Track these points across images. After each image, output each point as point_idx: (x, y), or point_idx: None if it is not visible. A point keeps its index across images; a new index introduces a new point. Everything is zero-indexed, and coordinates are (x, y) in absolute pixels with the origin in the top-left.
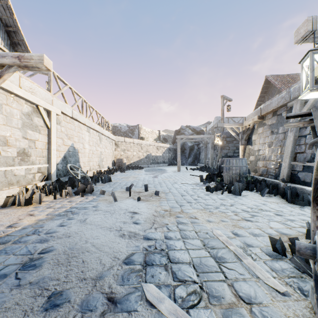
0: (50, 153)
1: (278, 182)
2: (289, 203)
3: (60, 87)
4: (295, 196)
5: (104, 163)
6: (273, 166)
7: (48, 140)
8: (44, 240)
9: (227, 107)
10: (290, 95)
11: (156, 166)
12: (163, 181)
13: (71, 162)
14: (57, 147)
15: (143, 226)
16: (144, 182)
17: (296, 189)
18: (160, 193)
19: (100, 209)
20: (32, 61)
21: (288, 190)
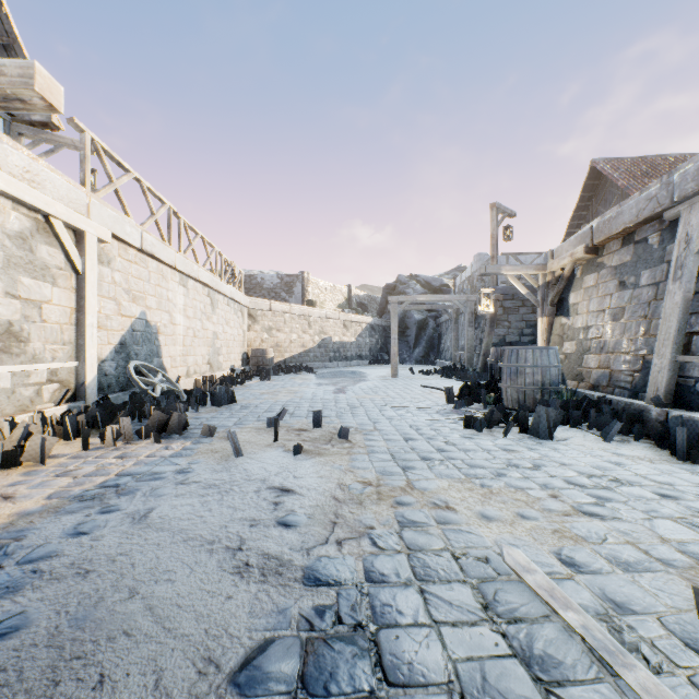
0: (84, 335)
1: (644, 406)
2: (682, 461)
3: (111, 175)
4: (695, 443)
5: (223, 358)
6: (625, 365)
7: (79, 303)
8: (7, 588)
9: (505, 230)
10: (673, 190)
11: (342, 366)
12: (359, 400)
13: (140, 357)
14: (103, 321)
15: (306, 534)
16: (314, 403)
17: (697, 425)
18: (352, 432)
19: (195, 481)
20: (2, 80)
21: (676, 426)
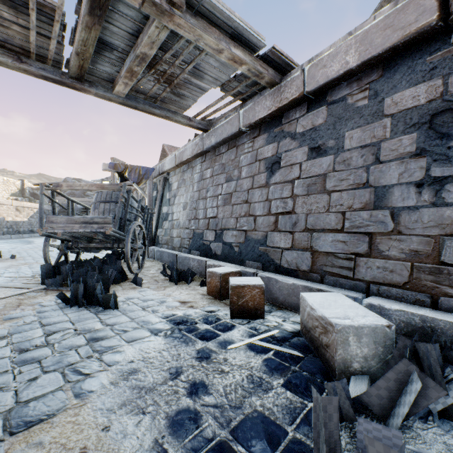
0: None
1: None
2: None
3: None
4: None
5: None
6: None
7: None
8: None
9: None
10: None
11: (15, 238)
12: (25, 250)
13: None
14: None
15: (0, 269)
16: None
17: None
18: (18, 257)
19: None
20: None
21: None
